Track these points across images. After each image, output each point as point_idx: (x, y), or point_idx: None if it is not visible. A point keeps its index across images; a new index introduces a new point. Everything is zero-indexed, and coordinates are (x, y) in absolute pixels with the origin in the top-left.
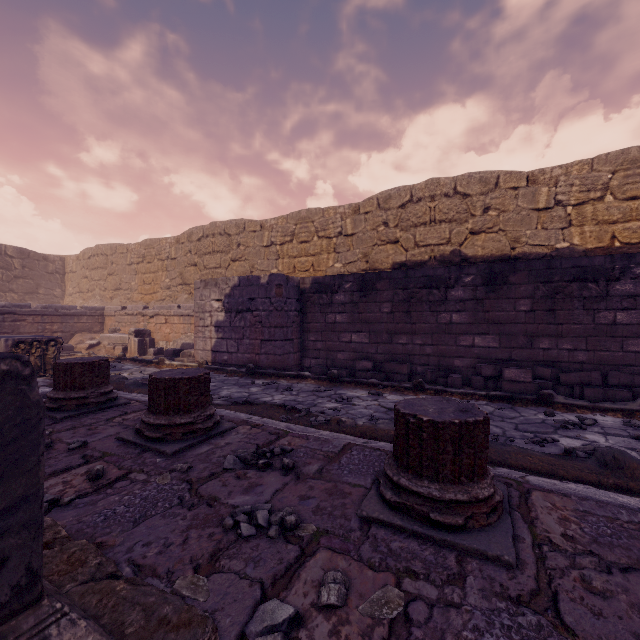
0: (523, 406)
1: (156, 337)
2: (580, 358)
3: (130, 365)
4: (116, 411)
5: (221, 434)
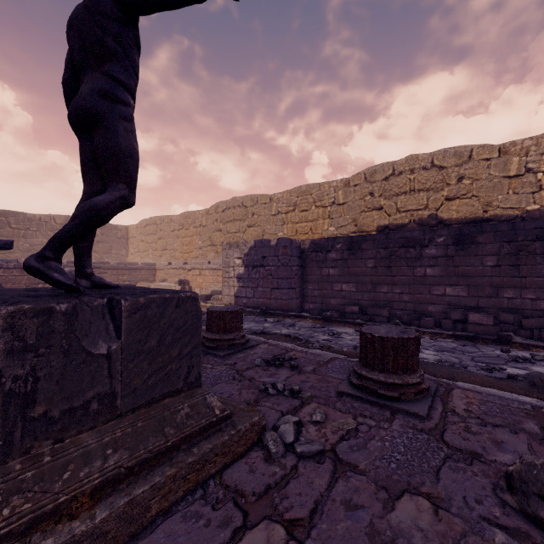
0: (484, 344)
1: (193, 285)
2: (542, 306)
3: None
4: None
5: (250, 348)
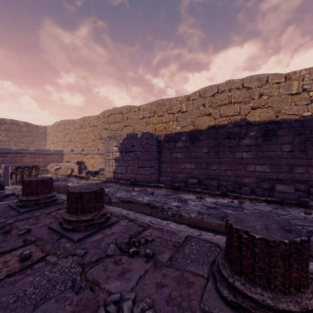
0: (289, 207)
1: (87, 165)
2: None
3: (73, 179)
4: (54, 207)
5: (110, 226)
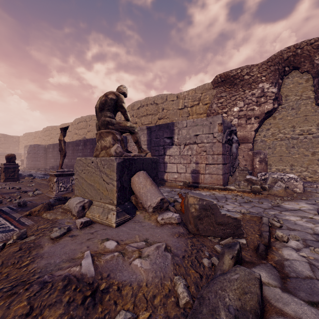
0: None
1: None
2: None
3: None
4: None
5: None
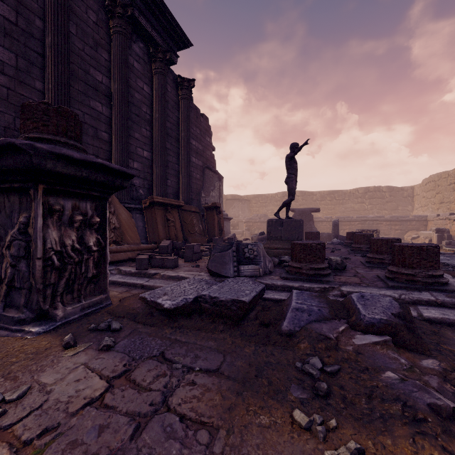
0: None
1: None
2: None
3: None
4: None
5: None
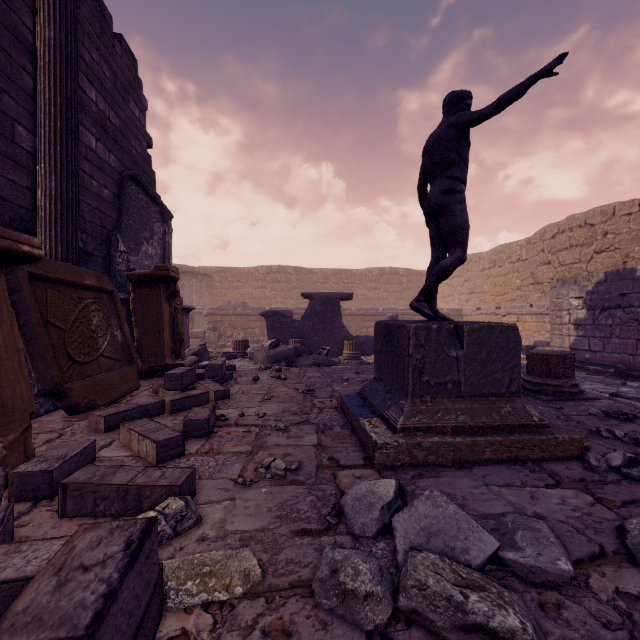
0: None
1: None
2: None
3: None
4: None
5: (585, 400)
